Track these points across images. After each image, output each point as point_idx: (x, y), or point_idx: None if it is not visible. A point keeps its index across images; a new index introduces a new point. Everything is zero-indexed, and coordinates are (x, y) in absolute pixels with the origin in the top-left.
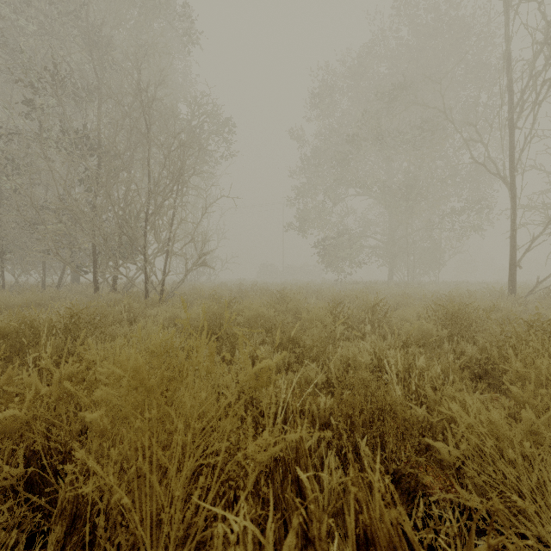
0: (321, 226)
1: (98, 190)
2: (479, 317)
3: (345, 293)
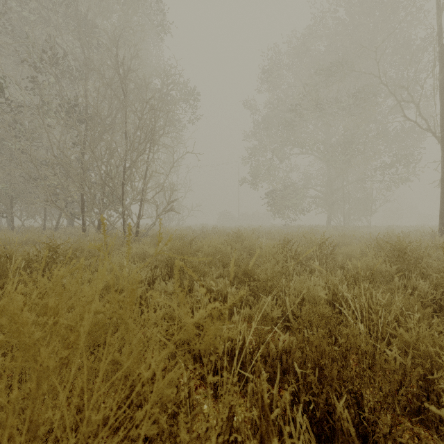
0: (270, 180)
1: (86, 149)
2: (427, 253)
3: (292, 233)
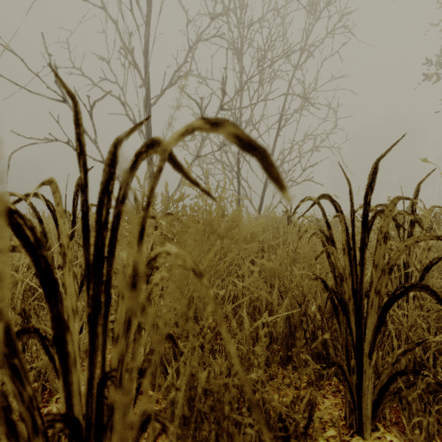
0: None
1: None
2: None
3: None
